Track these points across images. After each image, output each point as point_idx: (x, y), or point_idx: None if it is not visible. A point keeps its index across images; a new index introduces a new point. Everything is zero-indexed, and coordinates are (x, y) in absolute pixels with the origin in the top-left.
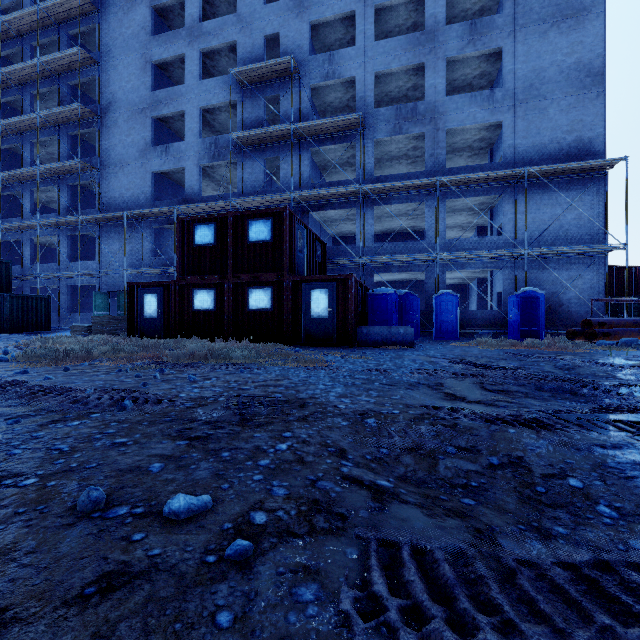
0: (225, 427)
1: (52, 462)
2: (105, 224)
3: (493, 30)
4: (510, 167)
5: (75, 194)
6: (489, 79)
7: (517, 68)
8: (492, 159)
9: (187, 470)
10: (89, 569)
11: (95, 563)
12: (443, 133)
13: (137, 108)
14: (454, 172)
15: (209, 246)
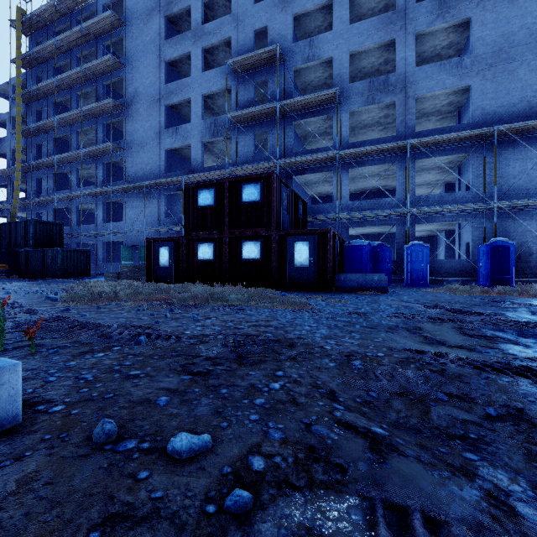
0: (223, 364)
1: (78, 390)
2: (130, 192)
3: (462, 2)
4: (479, 127)
5: (108, 170)
6: (457, 48)
7: (486, 35)
8: (460, 121)
9: (190, 405)
10: (96, 508)
11: (102, 502)
12: (413, 100)
13: (154, 99)
14: (424, 135)
15: (209, 207)
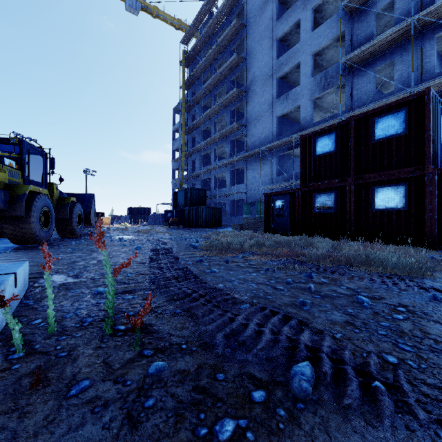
0: None
1: None
2: (249, 159)
3: None
4: None
5: (234, 145)
6: None
7: None
8: None
9: None
10: None
11: None
12: None
13: (267, 76)
14: None
15: (329, 154)
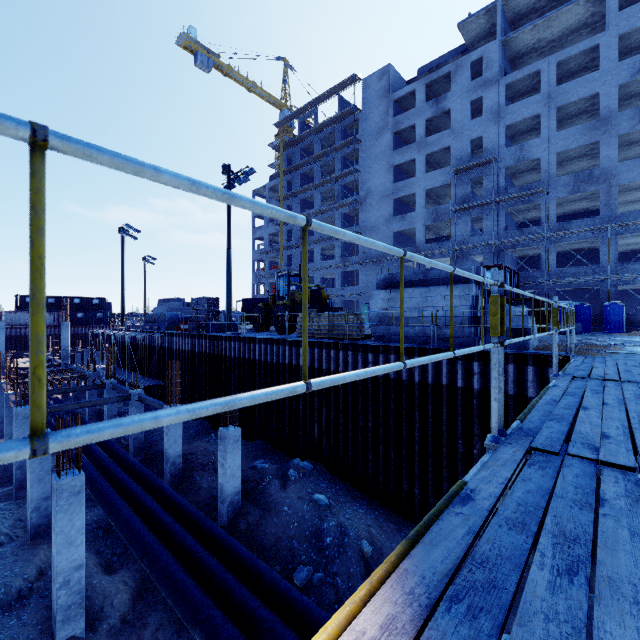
0: None
1: None
2: (364, 264)
3: None
4: None
5: (343, 247)
6: None
7: None
8: None
9: None
10: None
11: None
12: (615, 189)
13: (384, 195)
14: (625, 215)
15: None
